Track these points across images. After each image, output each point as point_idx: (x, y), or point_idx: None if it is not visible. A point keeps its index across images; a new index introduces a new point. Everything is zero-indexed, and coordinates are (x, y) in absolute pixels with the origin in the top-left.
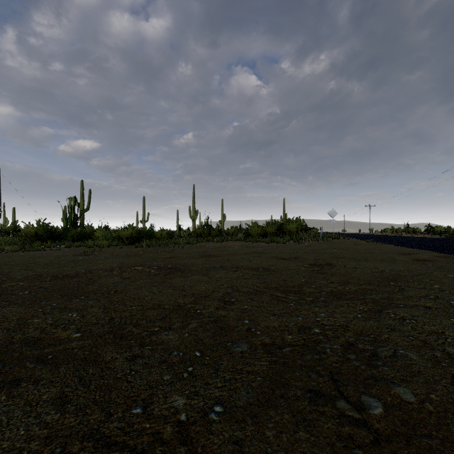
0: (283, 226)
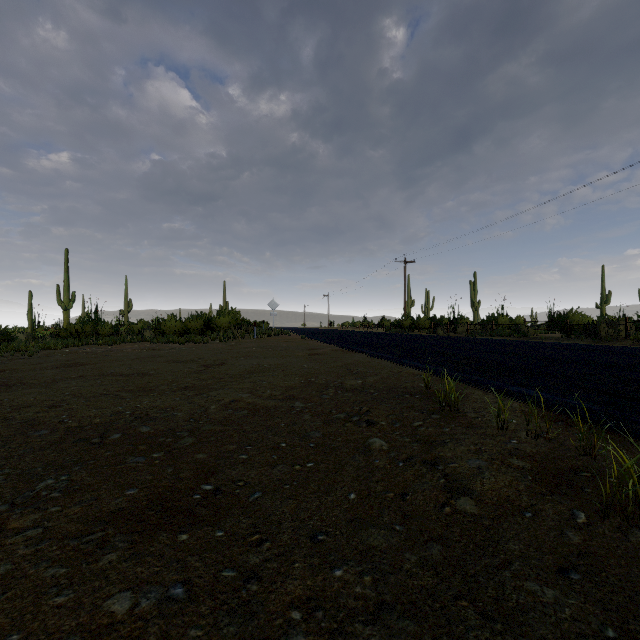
0: (212, 320)
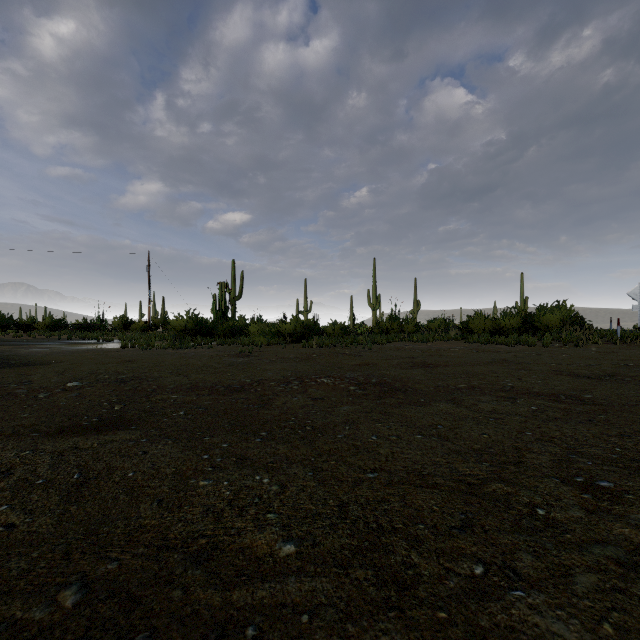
0: (532, 318)
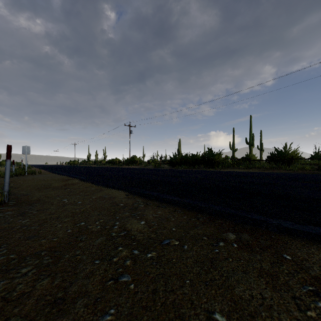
0: (0, 162)
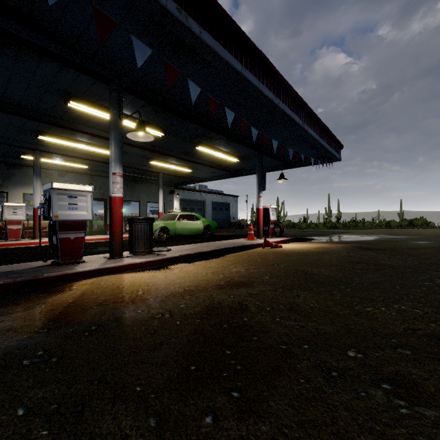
0: (412, 222)
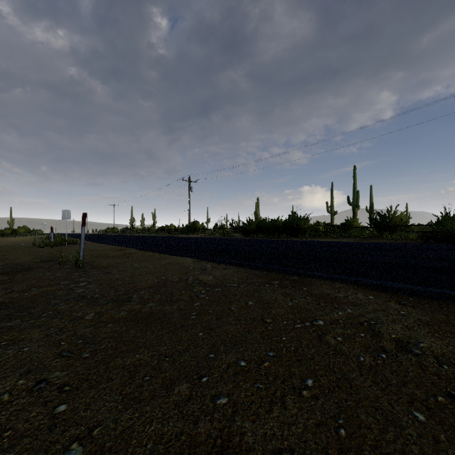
0: (16, 230)
